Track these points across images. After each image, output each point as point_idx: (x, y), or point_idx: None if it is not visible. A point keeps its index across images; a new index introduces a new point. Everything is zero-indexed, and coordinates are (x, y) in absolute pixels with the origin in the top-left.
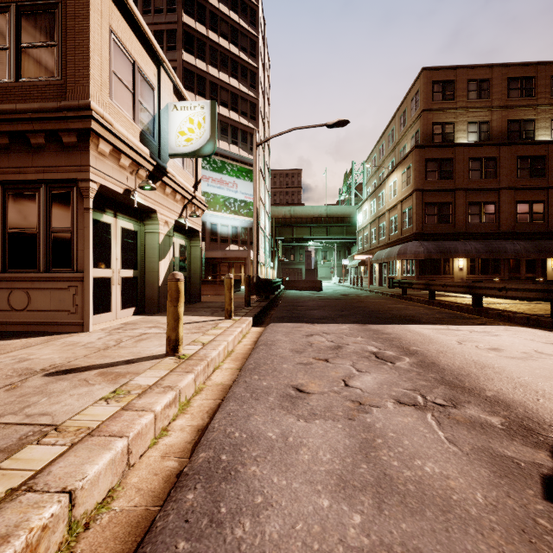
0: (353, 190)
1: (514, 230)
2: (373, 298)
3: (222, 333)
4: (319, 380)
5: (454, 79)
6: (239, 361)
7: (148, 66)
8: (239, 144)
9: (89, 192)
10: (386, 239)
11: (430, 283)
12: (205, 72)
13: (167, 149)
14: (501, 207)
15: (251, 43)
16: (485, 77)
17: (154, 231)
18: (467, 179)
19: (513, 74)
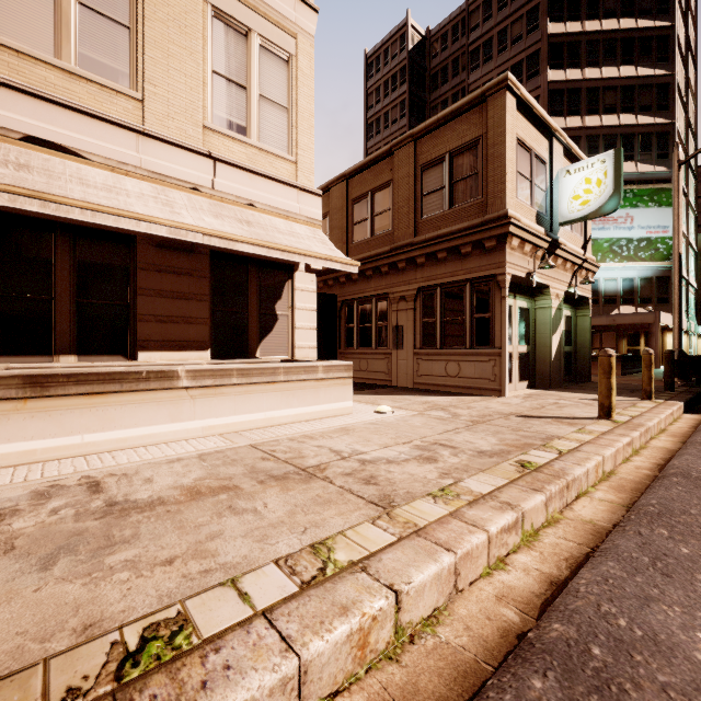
0: None
1: None
2: None
3: (648, 411)
4: None
5: None
6: (678, 438)
7: (541, 145)
8: (636, 157)
9: (505, 283)
10: None
11: None
12: (578, 80)
13: (557, 218)
14: None
15: None
16: None
17: (545, 306)
18: None
19: None
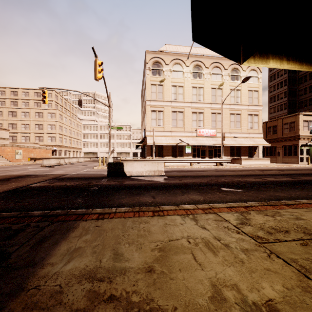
0: None
1: None
2: None
3: None
4: None
5: None
6: None
7: (311, 118)
8: None
9: (299, 146)
10: None
11: None
12: None
13: None
14: None
15: None
16: None
17: None
18: None
19: None
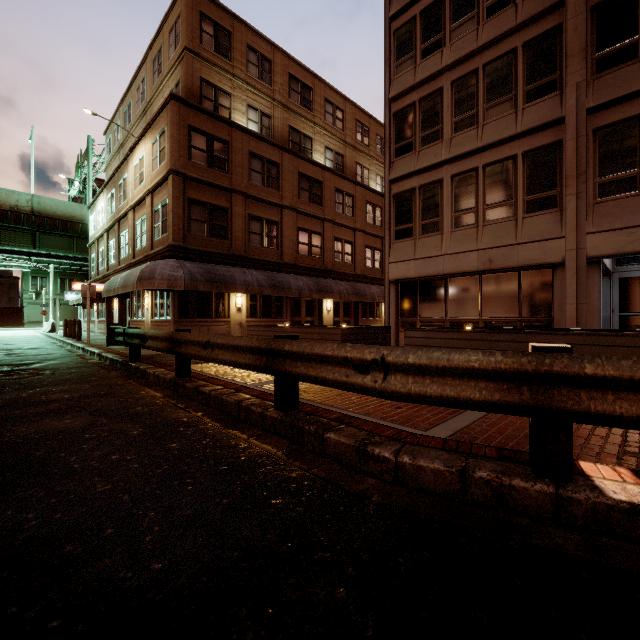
0: (91, 182)
1: (296, 262)
2: (39, 380)
3: None
4: None
5: (230, 31)
6: None
7: None
8: None
9: None
10: (130, 257)
11: (179, 338)
12: None
13: None
14: (284, 231)
15: None
16: (267, 54)
17: None
18: (248, 180)
19: (294, 72)
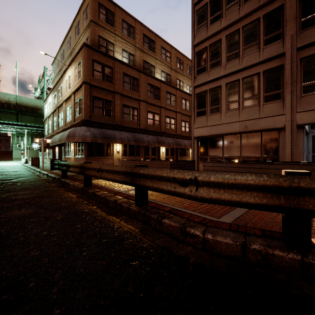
0: (45, 89)
1: (147, 128)
2: (13, 188)
3: None
4: None
5: (114, 12)
6: None
7: None
8: None
9: None
10: (64, 126)
11: (85, 166)
12: None
13: None
14: (141, 112)
15: None
16: (132, 24)
17: None
18: (122, 87)
19: (146, 33)
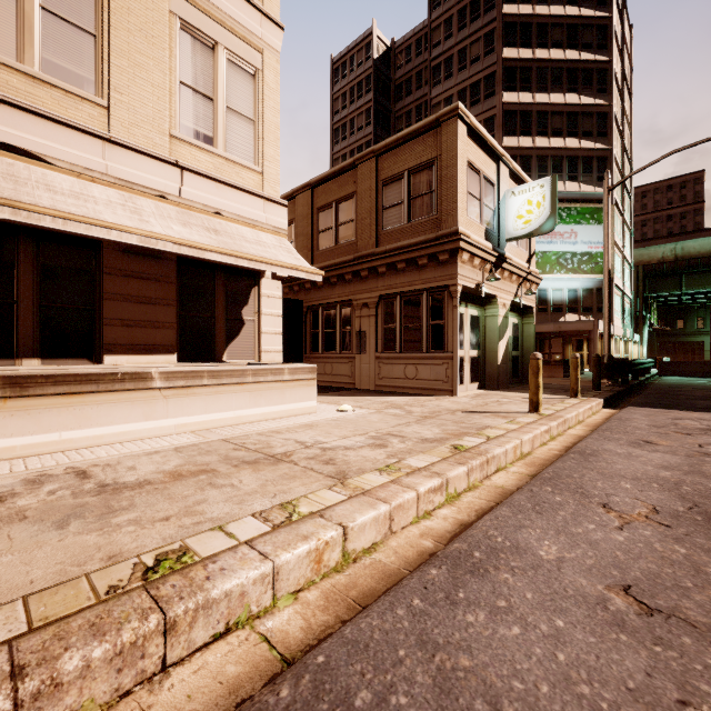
0: None
1: None
2: None
3: (571, 406)
4: (671, 441)
5: None
6: (591, 427)
7: (489, 168)
8: (579, 178)
9: (457, 293)
10: None
11: None
12: (530, 104)
13: (504, 235)
14: None
15: (599, 31)
16: None
17: (493, 314)
18: None
19: None
